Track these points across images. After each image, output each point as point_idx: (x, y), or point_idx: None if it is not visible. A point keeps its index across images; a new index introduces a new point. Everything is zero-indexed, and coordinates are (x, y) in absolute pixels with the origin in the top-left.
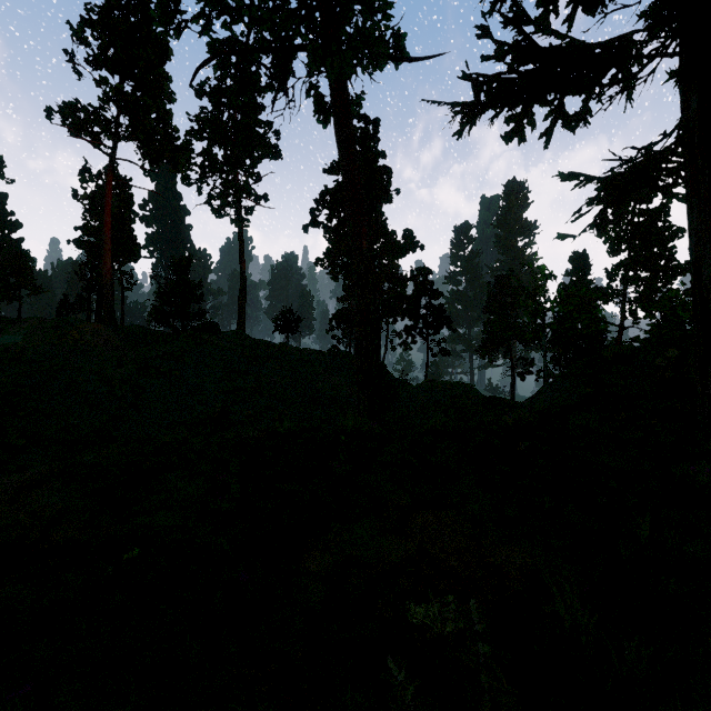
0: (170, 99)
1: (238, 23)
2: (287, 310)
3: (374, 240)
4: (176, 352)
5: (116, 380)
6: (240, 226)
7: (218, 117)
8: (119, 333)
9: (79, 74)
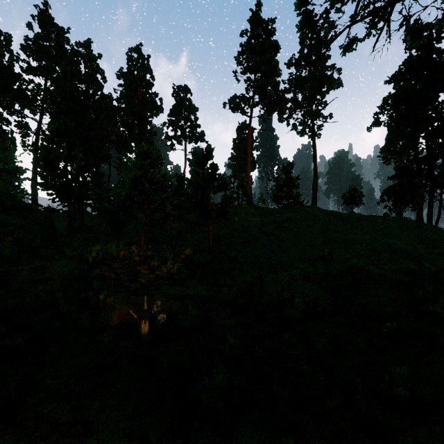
0: (278, 75)
1: (346, 4)
2: (351, 189)
3: (429, 125)
4: (293, 218)
5: (268, 233)
6: (314, 138)
7: (300, 75)
8: (255, 209)
9: (238, 81)
